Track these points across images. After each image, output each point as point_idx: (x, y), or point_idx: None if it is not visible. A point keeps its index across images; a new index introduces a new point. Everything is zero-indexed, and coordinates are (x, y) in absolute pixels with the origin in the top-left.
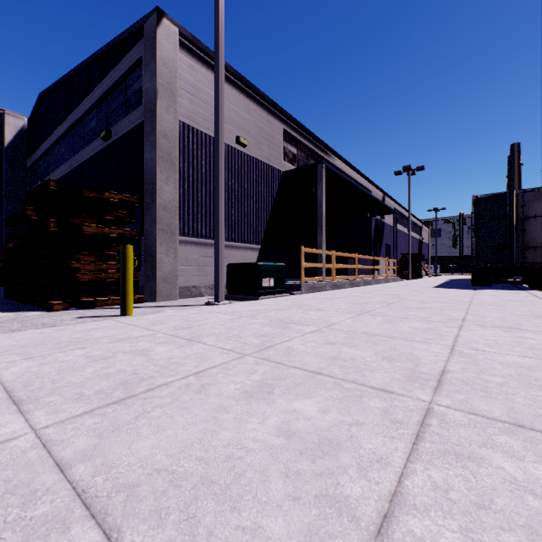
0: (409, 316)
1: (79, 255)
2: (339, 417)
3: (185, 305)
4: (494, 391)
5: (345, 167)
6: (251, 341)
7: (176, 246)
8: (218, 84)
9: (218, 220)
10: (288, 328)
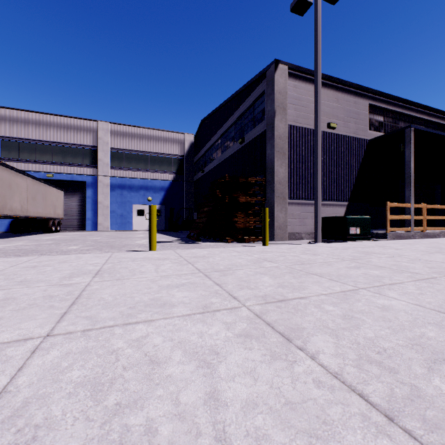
0: None
1: (236, 214)
2: (387, 274)
3: (294, 243)
4: None
5: (444, 118)
6: (347, 257)
7: (286, 206)
8: (317, 98)
9: (317, 188)
10: (369, 254)
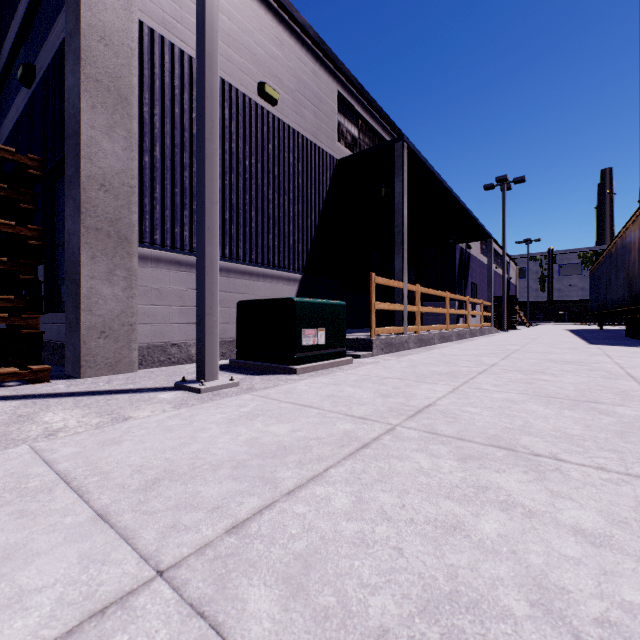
0: None
1: None
2: None
3: (127, 389)
4: None
5: None
6: None
7: (131, 264)
8: None
9: (204, 199)
10: None
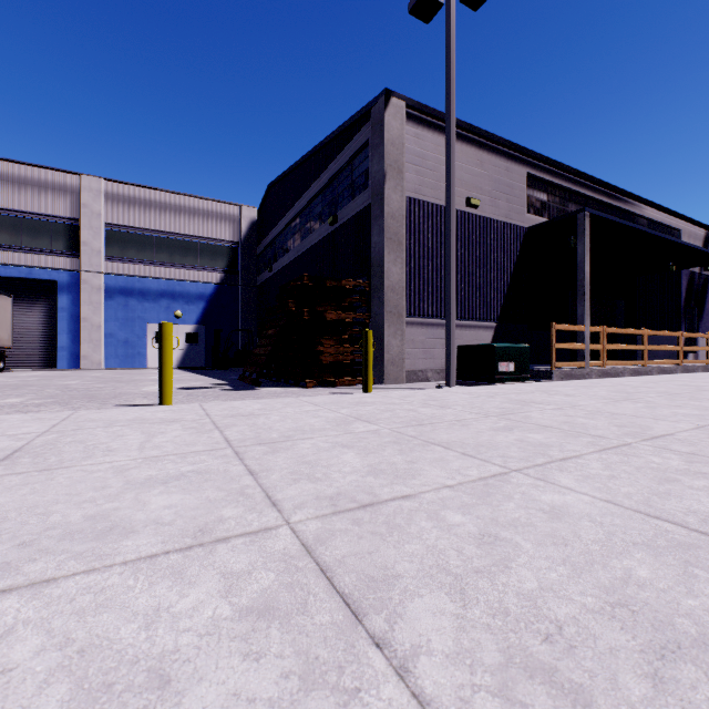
0: (685, 405)
1: (322, 339)
2: (556, 440)
3: (414, 388)
4: (699, 444)
5: (629, 202)
6: (493, 410)
7: (403, 327)
8: (449, 155)
9: (449, 300)
10: (528, 405)
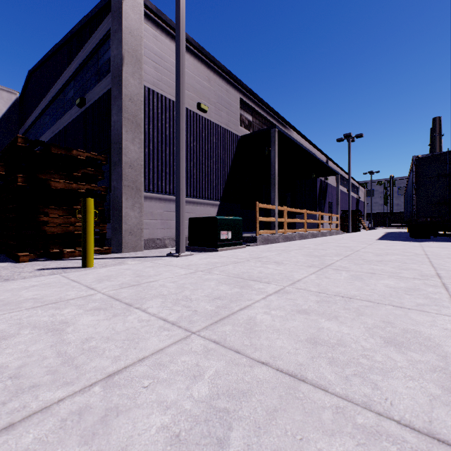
0: (375, 271)
1: (47, 209)
2: None
3: (147, 256)
4: None
5: (294, 134)
6: (203, 307)
7: (141, 201)
8: (179, 47)
9: (179, 176)
10: (247, 286)
